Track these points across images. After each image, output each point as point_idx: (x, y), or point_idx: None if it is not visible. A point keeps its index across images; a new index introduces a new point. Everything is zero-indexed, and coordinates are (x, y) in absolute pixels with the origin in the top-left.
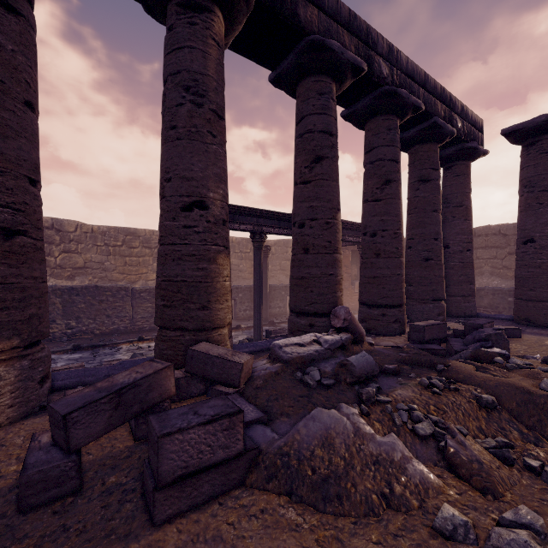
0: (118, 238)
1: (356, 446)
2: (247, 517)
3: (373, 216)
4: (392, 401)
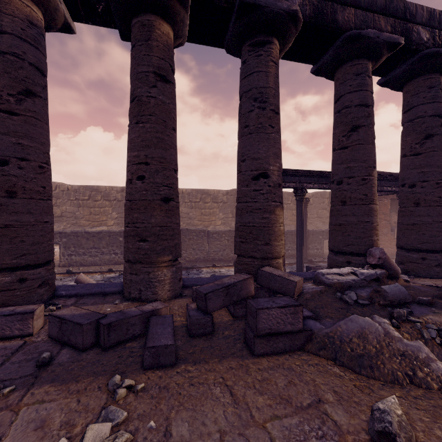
0: (197, 196)
1: (386, 342)
2: (306, 364)
3: (412, 169)
4: (422, 322)
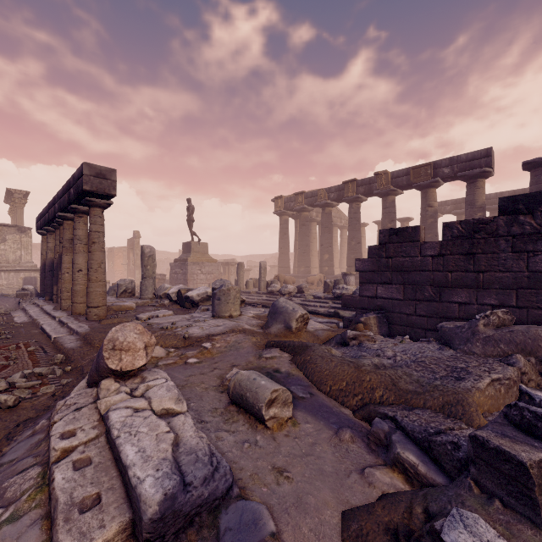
0: None
1: None
2: None
3: None
4: None
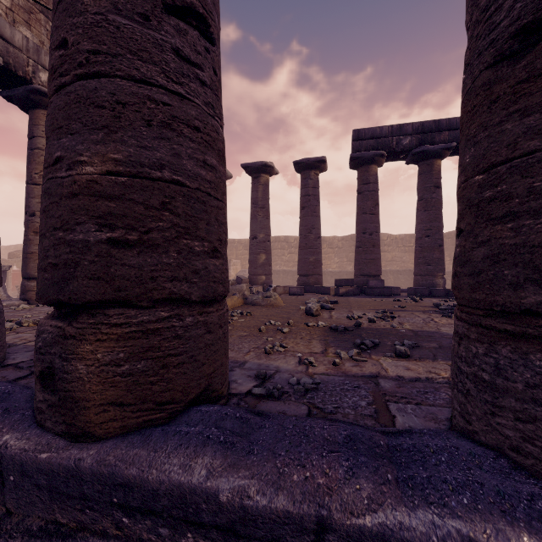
0: (411, 241)
1: None
2: None
3: None
4: None
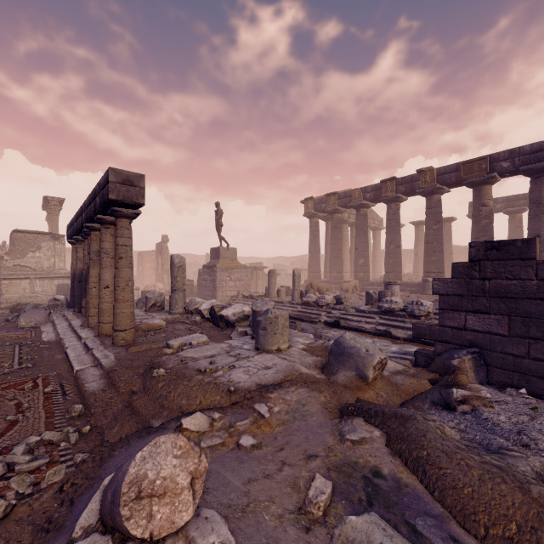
0: None
1: None
2: None
3: None
4: None
